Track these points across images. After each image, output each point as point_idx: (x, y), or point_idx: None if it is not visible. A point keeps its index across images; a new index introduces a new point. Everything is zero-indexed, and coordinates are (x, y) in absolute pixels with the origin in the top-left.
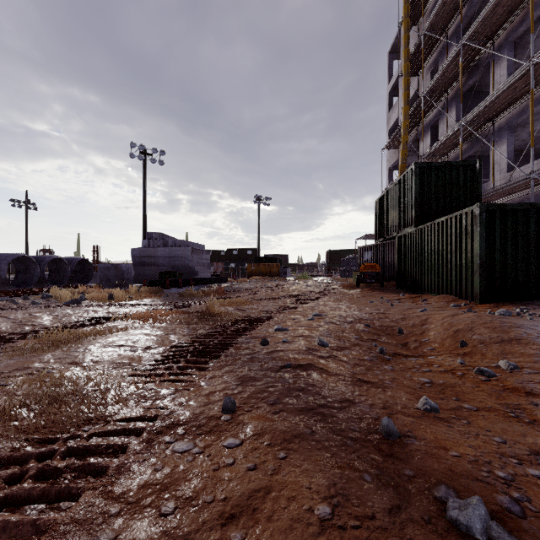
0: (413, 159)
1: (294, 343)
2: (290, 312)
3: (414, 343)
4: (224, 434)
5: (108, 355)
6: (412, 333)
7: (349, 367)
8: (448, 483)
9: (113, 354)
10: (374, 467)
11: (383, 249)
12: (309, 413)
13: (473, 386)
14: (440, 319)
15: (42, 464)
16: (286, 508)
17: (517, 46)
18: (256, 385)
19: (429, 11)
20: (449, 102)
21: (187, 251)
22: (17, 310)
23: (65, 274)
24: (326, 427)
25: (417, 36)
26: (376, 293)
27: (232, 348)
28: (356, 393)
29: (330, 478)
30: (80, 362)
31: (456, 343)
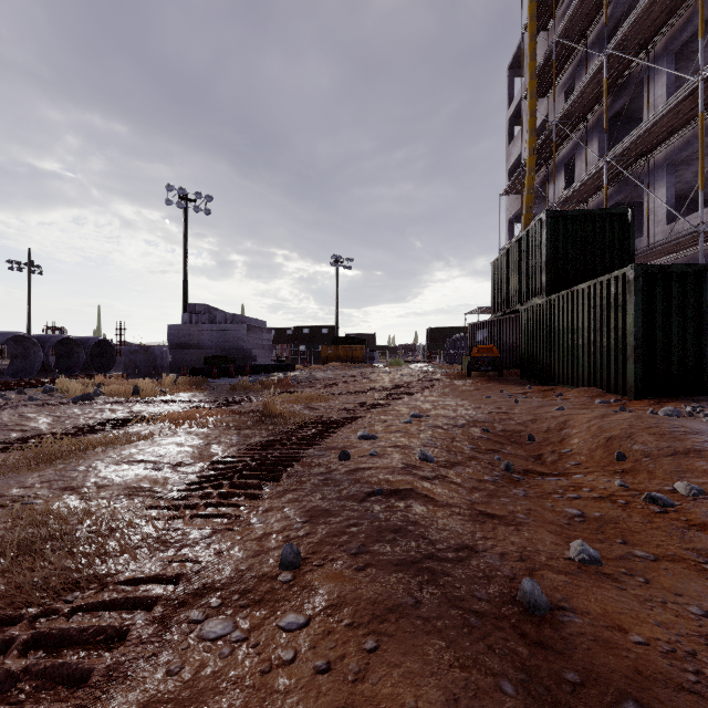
0: (541, 208)
1: (385, 457)
2: (379, 412)
3: (551, 456)
4: (282, 605)
5: (120, 476)
6: (547, 441)
7: (465, 493)
8: (638, 696)
9: (128, 475)
10: (516, 666)
11: (502, 326)
12: (410, 570)
13: (644, 520)
14: (585, 421)
15: None
16: None
17: (680, 58)
18: (331, 522)
19: (563, 12)
20: (589, 132)
21: (242, 328)
22: (2, 409)
23: (78, 360)
24: (438, 593)
25: (546, 45)
26: (494, 384)
27: (298, 464)
28: (478, 535)
29: (448, 689)
30: (78, 487)
31: (611, 456)
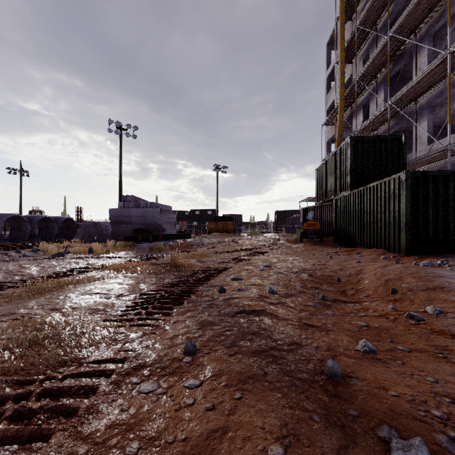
0: (348, 134)
1: (247, 291)
2: (244, 264)
3: (351, 291)
4: (186, 375)
5: (85, 302)
6: (349, 282)
7: (296, 312)
8: (390, 422)
9: (89, 301)
10: (321, 407)
11: (322, 209)
12: (261, 355)
13: (405, 329)
14: (373, 269)
15: (18, 405)
16: (242, 448)
17: (436, 38)
18: (214, 329)
19: (362, 8)
20: (378, 85)
21: (157, 211)
22: (8, 262)
23: (52, 231)
24: (277, 368)
25: (351, 30)
26: (317, 247)
27: (194, 295)
28: (303, 336)
29: (282, 418)
30: (60, 308)
31: (388, 291)
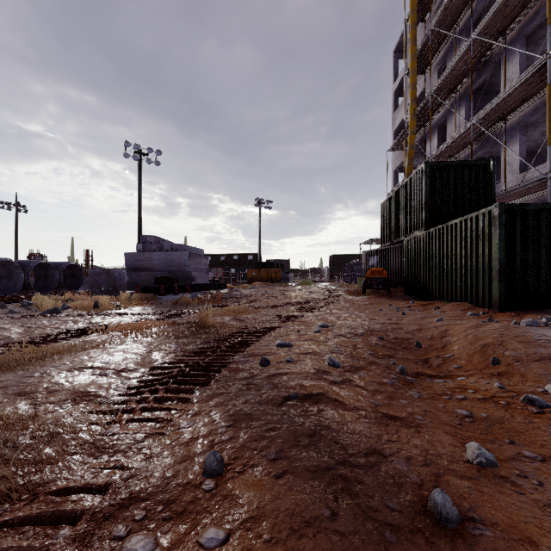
0: (419, 162)
1: (299, 363)
2: (294, 322)
3: (437, 360)
4: (203, 518)
5: (70, 381)
6: (431, 347)
7: (369, 395)
8: None
9: (77, 380)
10: None
11: (390, 253)
12: (325, 477)
13: (525, 420)
14: (463, 331)
15: None
16: None
17: (529, 42)
18: (252, 426)
19: (437, 7)
20: (457, 101)
21: (184, 255)
22: None
23: (52, 280)
24: (352, 503)
25: (423, 34)
26: (384, 300)
27: (225, 369)
28: (384, 438)
29: None
30: (31, 392)
31: (487, 360)
